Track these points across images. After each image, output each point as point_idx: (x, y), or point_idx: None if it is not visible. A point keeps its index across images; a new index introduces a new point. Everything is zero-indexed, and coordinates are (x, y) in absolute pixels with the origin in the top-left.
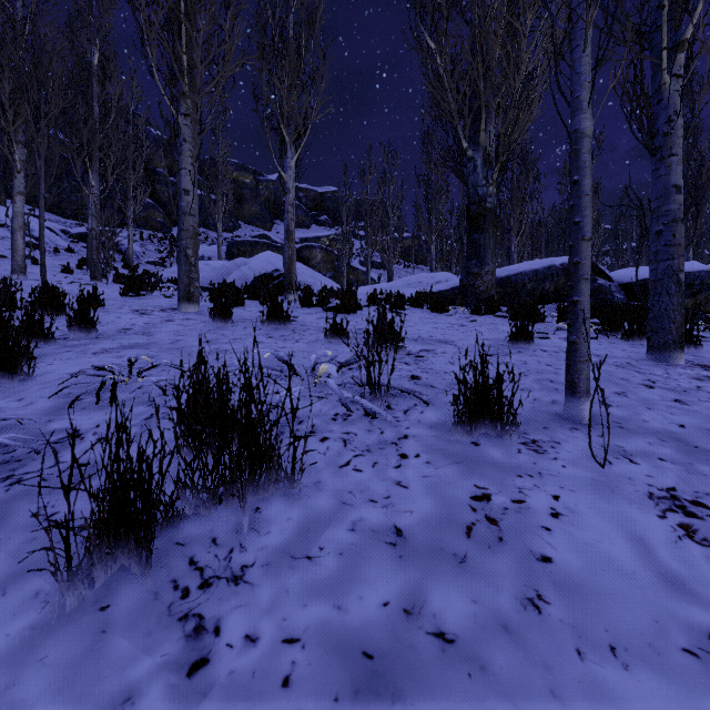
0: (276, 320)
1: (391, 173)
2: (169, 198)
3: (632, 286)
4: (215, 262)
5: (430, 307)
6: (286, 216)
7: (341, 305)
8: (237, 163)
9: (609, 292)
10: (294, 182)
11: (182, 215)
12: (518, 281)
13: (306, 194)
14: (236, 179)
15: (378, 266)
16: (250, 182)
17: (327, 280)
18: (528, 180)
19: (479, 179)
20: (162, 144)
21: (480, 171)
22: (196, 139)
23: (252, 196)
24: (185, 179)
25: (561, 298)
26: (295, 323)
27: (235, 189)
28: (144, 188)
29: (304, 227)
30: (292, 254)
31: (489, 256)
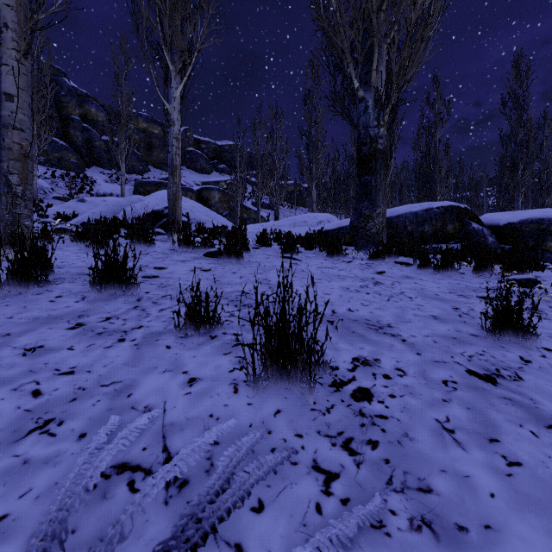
0: (115, 281)
1: (277, 129)
2: (82, 141)
3: (501, 230)
4: (113, 198)
5: (323, 250)
6: (170, 150)
7: (224, 250)
8: (147, 116)
9: (483, 235)
10: (179, 114)
11: (2, 128)
12: (399, 223)
13: (208, 146)
14: (146, 129)
15: (267, 207)
16: (158, 133)
17: (221, 217)
18: (394, 136)
19: (371, 119)
20: (77, 95)
21: (372, 111)
22: (23, 25)
23: (160, 145)
24: (7, 78)
25: (439, 240)
26: (153, 281)
27: (145, 138)
28: (58, 131)
29: (206, 173)
30: (176, 190)
31: (381, 198)
